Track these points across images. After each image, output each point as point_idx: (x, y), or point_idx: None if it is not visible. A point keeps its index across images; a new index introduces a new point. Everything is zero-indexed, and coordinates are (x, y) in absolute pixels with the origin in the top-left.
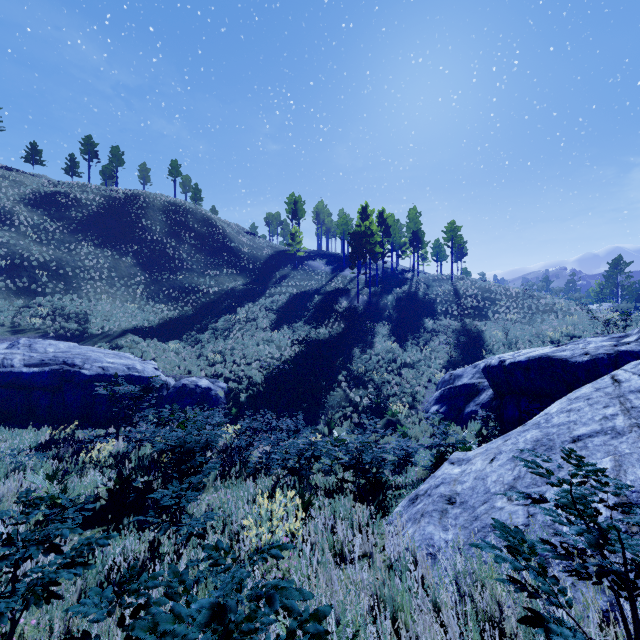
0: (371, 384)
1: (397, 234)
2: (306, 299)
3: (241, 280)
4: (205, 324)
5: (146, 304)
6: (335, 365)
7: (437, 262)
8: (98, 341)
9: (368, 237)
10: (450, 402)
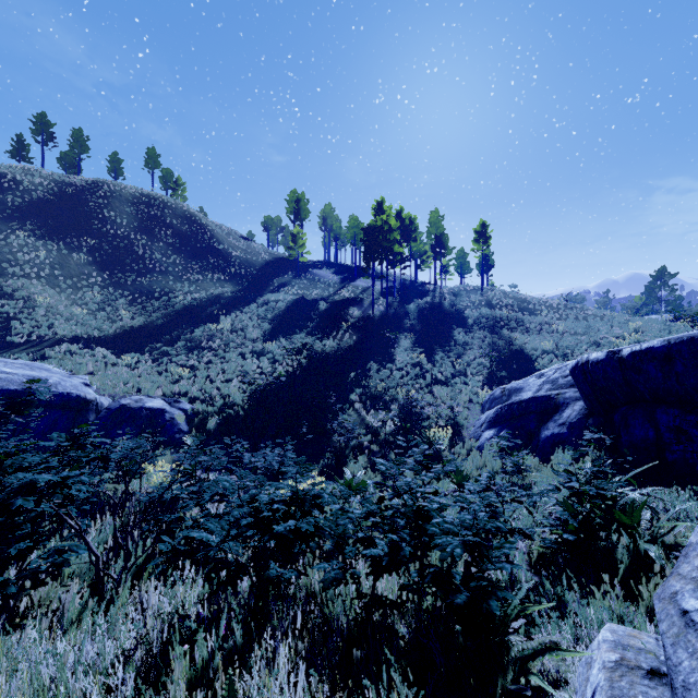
0: (394, 405)
1: (417, 239)
2: (309, 308)
3: (230, 287)
4: (177, 335)
5: (101, 310)
6: (346, 382)
7: (461, 275)
8: (18, 352)
9: (385, 233)
10: (513, 424)
